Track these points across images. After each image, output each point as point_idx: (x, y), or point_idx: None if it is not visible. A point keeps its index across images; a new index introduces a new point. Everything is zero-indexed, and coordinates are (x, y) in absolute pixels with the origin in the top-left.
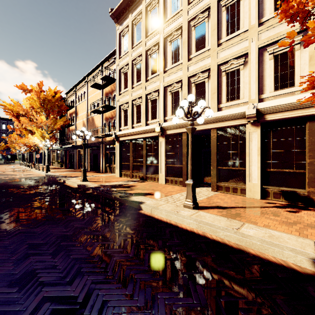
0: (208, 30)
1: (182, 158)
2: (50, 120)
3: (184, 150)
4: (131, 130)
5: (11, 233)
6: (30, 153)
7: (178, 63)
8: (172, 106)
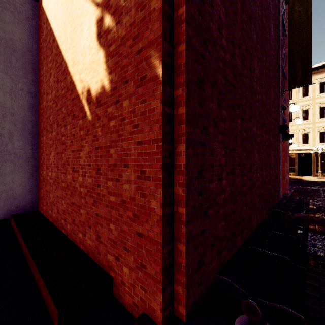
0: (310, 113)
1: (295, 164)
2: None
3: (296, 161)
4: None
5: (290, 182)
6: None
7: (291, 123)
8: None
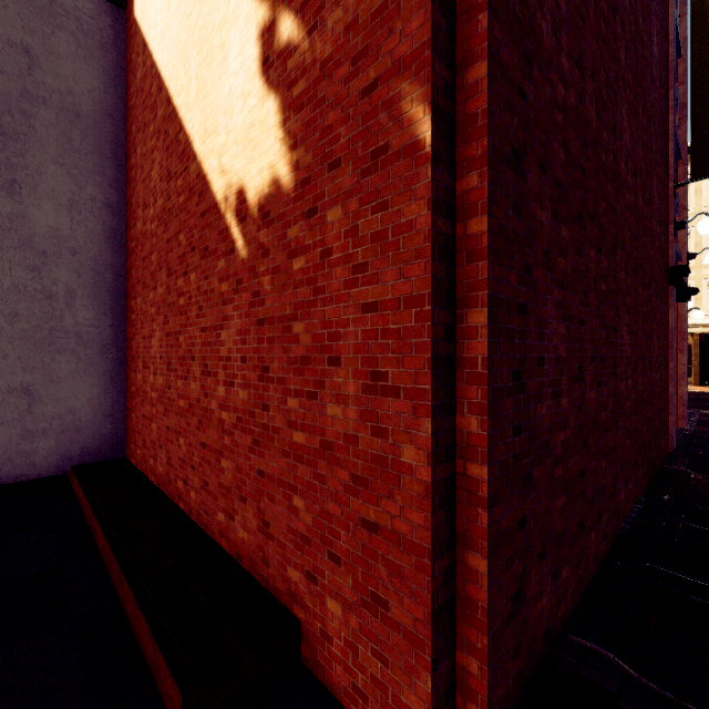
0: None
1: (693, 358)
2: None
3: (696, 351)
4: None
5: None
6: None
7: None
8: None
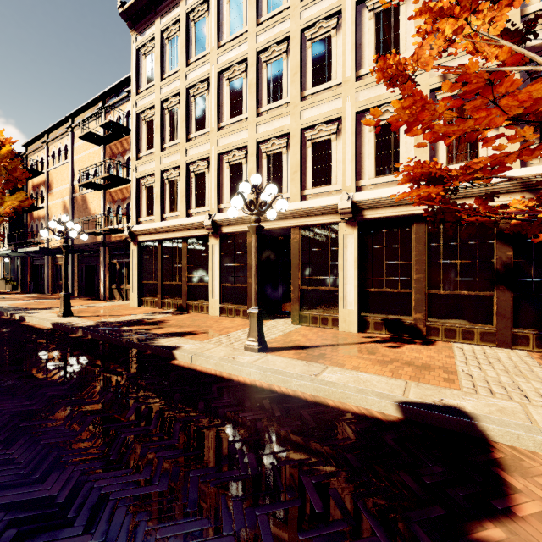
0: (287, 72)
1: (248, 272)
2: None
3: (251, 260)
4: (159, 224)
5: None
6: None
7: (241, 118)
8: (231, 187)
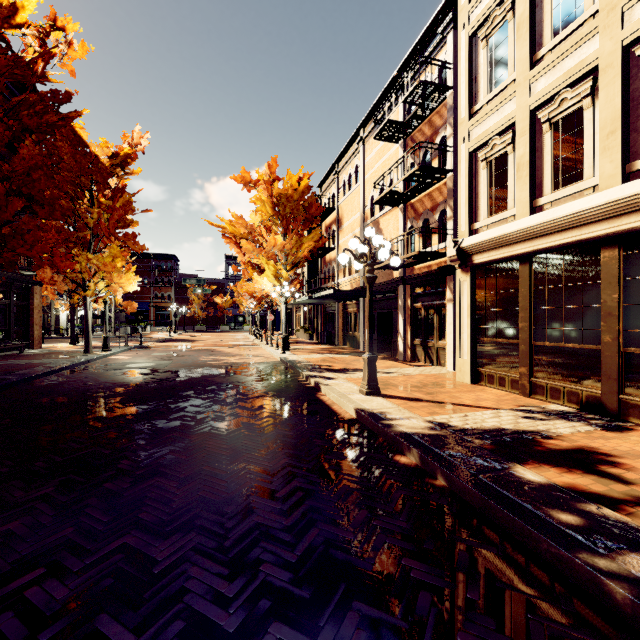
0: None
1: None
2: (290, 240)
3: None
4: (531, 219)
5: None
6: (264, 313)
7: None
8: None
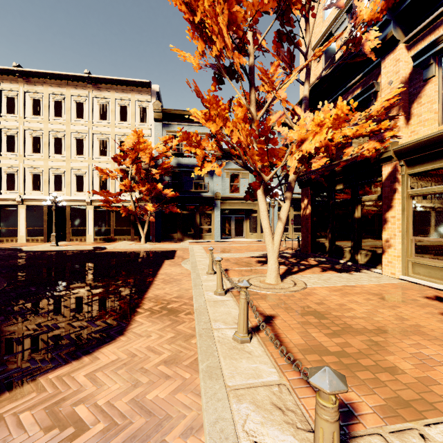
0: (65, 144)
1: (44, 223)
2: None
3: (46, 217)
4: None
5: None
6: None
7: (40, 155)
8: (33, 184)
